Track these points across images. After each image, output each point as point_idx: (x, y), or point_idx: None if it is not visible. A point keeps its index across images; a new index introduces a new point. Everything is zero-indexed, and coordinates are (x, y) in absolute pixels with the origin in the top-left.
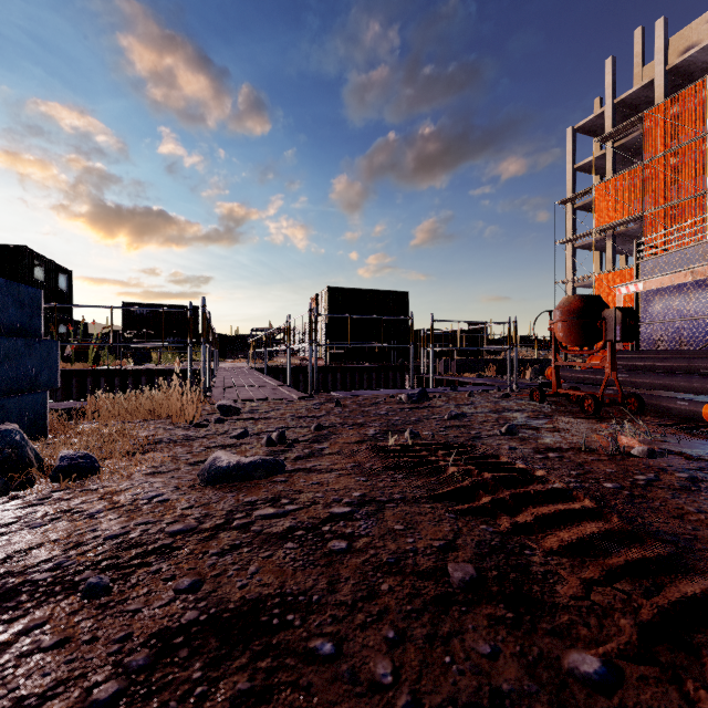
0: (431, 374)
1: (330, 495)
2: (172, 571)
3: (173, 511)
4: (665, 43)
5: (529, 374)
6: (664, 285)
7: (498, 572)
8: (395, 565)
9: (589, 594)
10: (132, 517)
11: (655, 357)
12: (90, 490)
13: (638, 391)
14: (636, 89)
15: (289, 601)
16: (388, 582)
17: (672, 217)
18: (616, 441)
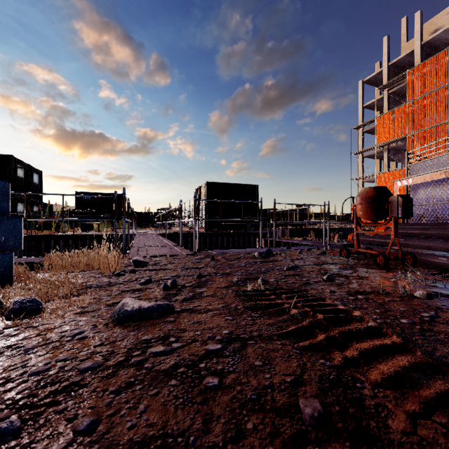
0: (274, 238)
1: (206, 332)
2: (75, 410)
3: (87, 348)
4: (421, 27)
5: (336, 238)
6: (426, 181)
7: (339, 407)
8: (257, 402)
9: (416, 429)
10: (55, 353)
11: (421, 228)
12: (32, 327)
13: (409, 249)
14: (403, 56)
15: (169, 443)
16: (252, 420)
17: (425, 137)
18: (404, 287)
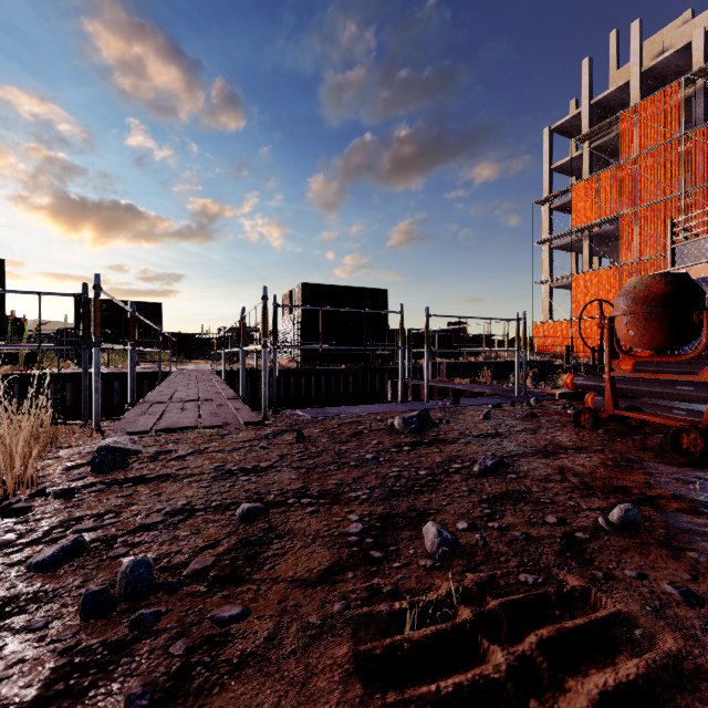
0: (426, 384)
1: None
2: None
3: None
4: (640, 45)
5: (530, 379)
6: None
7: None
8: None
9: None
10: None
11: None
12: None
13: (678, 403)
14: (612, 90)
15: None
16: None
17: (647, 218)
18: None
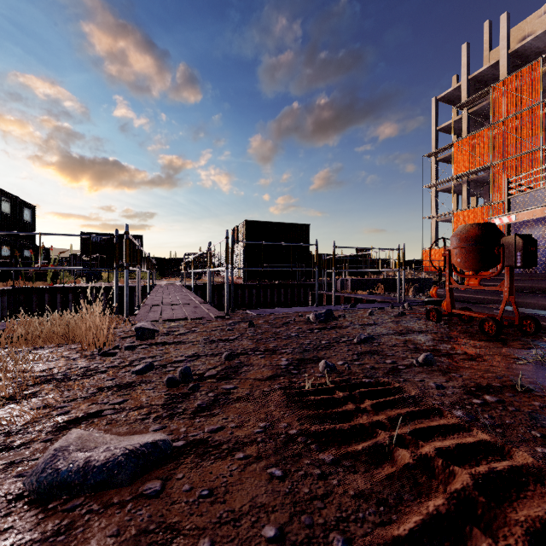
0: (333, 293)
1: (223, 539)
2: None
3: None
4: (508, 32)
5: (411, 291)
6: (536, 217)
7: None
8: None
9: None
10: None
11: (531, 280)
12: None
13: (511, 307)
14: (485, 68)
15: None
16: None
17: (513, 167)
18: None
